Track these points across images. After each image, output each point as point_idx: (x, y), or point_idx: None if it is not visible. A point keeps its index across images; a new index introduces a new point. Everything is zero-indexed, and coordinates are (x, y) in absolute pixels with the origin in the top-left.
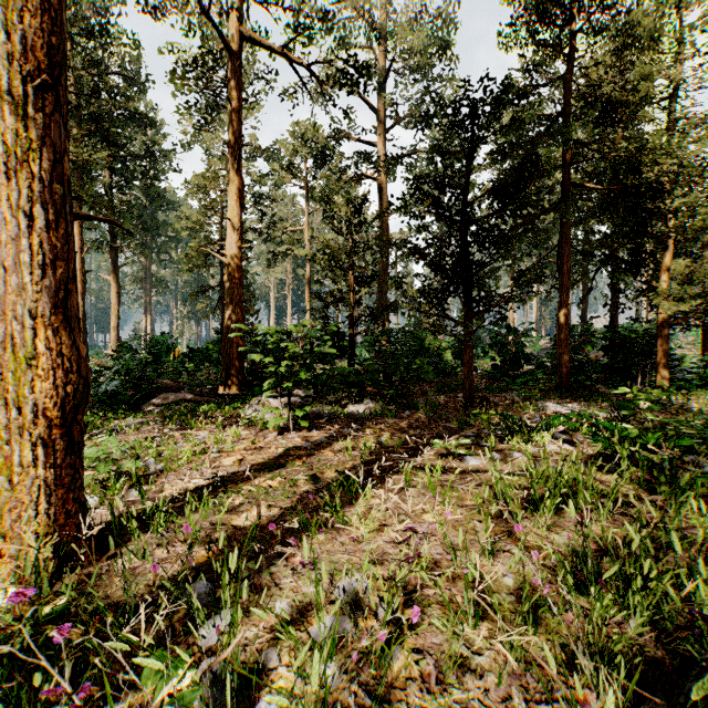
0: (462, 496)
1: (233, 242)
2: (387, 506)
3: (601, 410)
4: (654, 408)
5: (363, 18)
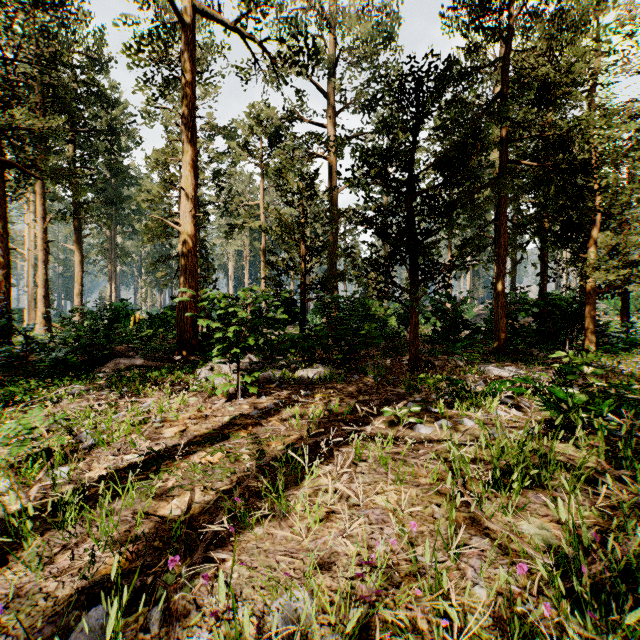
0: (416, 471)
1: (188, 211)
2: (336, 486)
3: (542, 374)
4: (598, 373)
5: (314, 7)
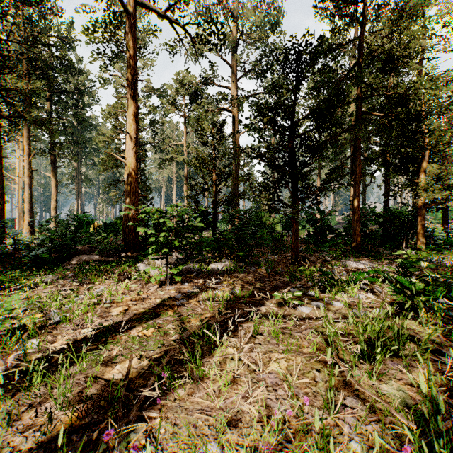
0: (300, 343)
1: (131, 149)
2: (240, 355)
3: (389, 267)
4: (431, 267)
5: (222, 3)
